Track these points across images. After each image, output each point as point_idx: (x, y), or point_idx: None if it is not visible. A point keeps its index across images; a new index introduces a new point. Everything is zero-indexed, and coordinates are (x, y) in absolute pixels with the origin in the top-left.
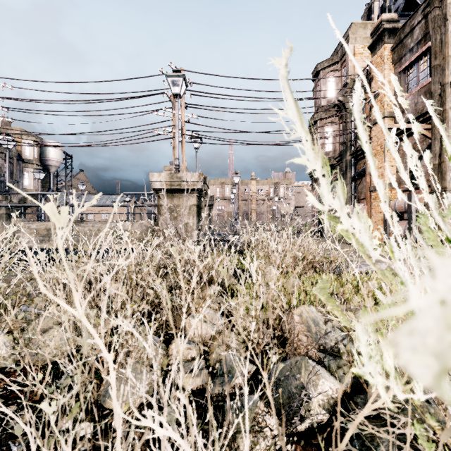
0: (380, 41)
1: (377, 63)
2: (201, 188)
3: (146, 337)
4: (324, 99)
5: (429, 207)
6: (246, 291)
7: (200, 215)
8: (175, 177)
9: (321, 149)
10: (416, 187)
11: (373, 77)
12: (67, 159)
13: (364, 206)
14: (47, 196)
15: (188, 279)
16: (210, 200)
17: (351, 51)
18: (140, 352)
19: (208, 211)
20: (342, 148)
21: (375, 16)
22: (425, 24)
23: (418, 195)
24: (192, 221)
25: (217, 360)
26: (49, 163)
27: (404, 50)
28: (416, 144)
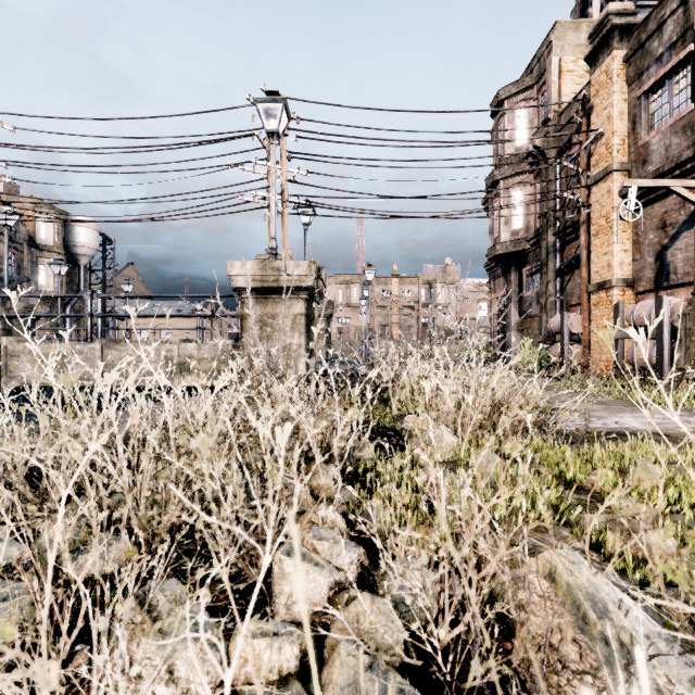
0: (605, 48)
1: (600, 84)
2: (312, 286)
3: (174, 618)
4: (510, 146)
5: (693, 318)
6: (406, 499)
7: (311, 332)
8: (270, 269)
9: (506, 226)
10: (668, 284)
11: (593, 106)
12: (106, 245)
13: (578, 317)
14: (75, 302)
15: (285, 452)
16: (328, 307)
17: (555, 68)
18: (155, 664)
19: (324, 324)
20: (541, 223)
21: (595, 10)
22: (685, 14)
23: (674, 298)
24: (298, 341)
25: (343, 686)
26: (78, 250)
27: (646, 60)
28: (667, 215)
